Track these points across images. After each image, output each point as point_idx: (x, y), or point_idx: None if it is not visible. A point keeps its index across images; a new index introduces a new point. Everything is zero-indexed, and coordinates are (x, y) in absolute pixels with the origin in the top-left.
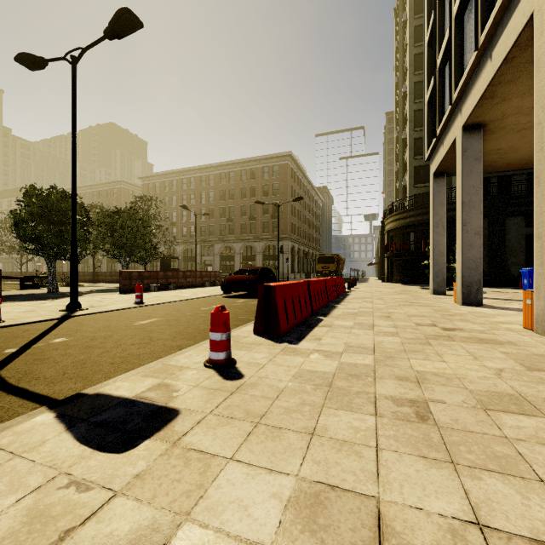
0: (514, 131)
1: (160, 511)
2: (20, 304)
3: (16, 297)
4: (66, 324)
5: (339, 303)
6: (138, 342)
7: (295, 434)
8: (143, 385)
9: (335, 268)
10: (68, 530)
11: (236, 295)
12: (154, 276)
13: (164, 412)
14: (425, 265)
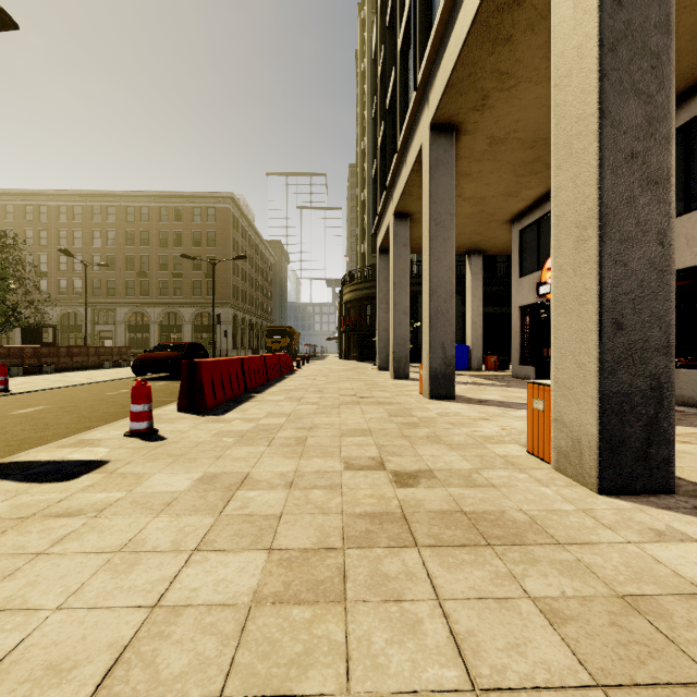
0: None
1: (112, 492)
2: None
3: None
4: None
5: (280, 381)
6: (31, 428)
7: (207, 459)
8: (63, 452)
9: (288, 343)
10: (49, 505)
11: (154, 378)
12: (17, 354)
13: (95, 462)
14: None
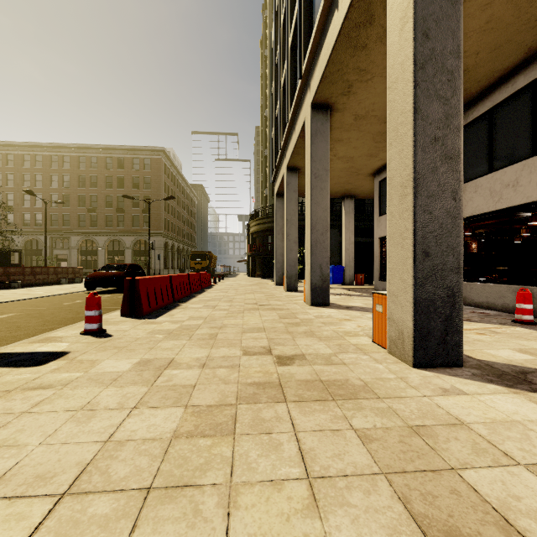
0: None
1: (73, 373)
2: None
3: None
4: None
5: (200, 294)
6: (6, 330)
7: (143, 349)
8: (34, 346)
9: (208, 265)
10: (27, 382)
11: (101, 291)
12: None
13: (59, 353)
14: None
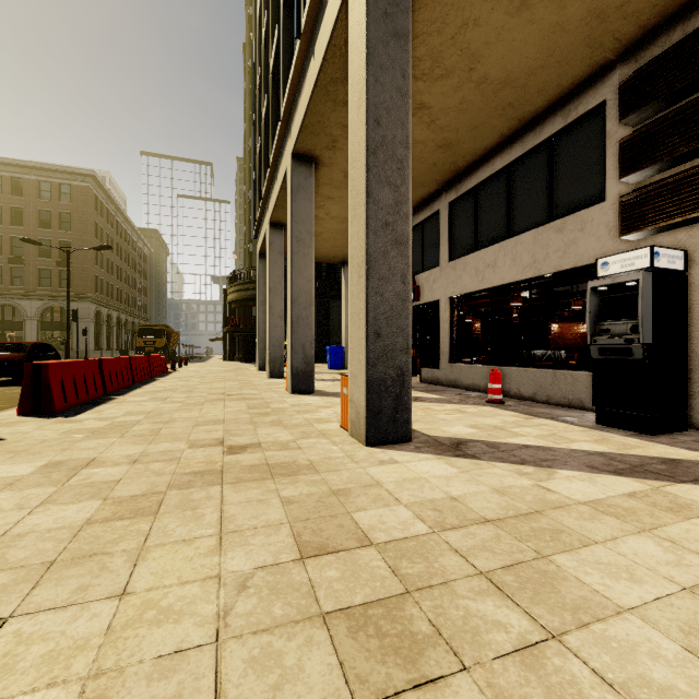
0: None
1: None
2: None
3: None
4: None
5: (148, 384)
6: None
7: (53, 451)
8: None
9: (165, 344)
10: None
11: None
12: None
13: None
14: None
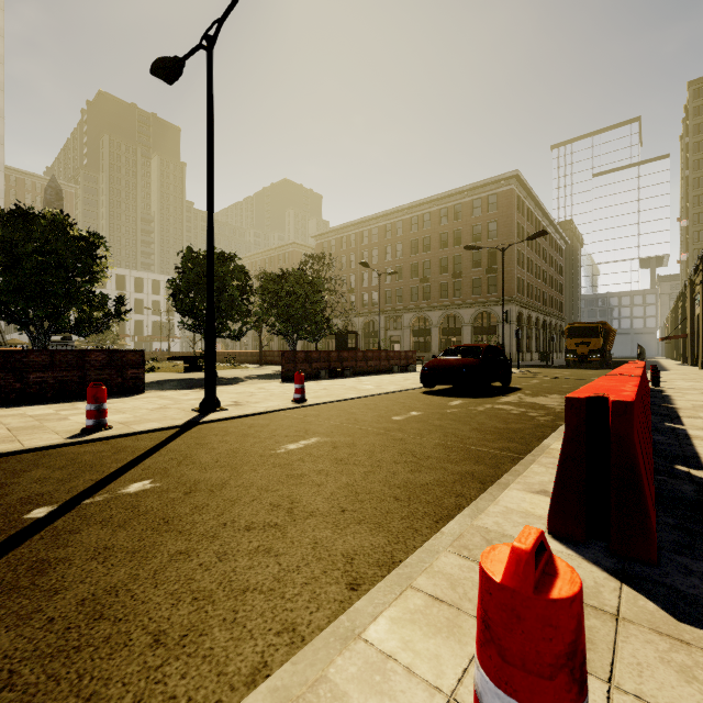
0: None
1: None
2: (162, 395)
3: (169, 383)
4: (182, 439)
5: (679, 421)
6: (261, 521)
7: None
8: None
9: (601, 345)
10: None
11: (443, 390)
12: (325, 358)
13: None
14: None
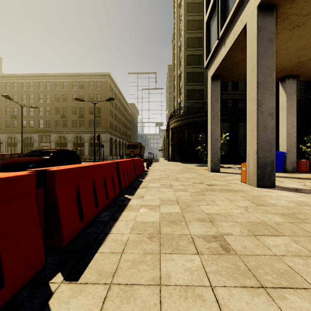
0: (290, 27)
1: None
2: None
3: None
4: None
5: (134, 192)
6: None
7: None
8: None
9: (139, 152)
10: None
11: None
12: None
13: None
14: (193, 150)
